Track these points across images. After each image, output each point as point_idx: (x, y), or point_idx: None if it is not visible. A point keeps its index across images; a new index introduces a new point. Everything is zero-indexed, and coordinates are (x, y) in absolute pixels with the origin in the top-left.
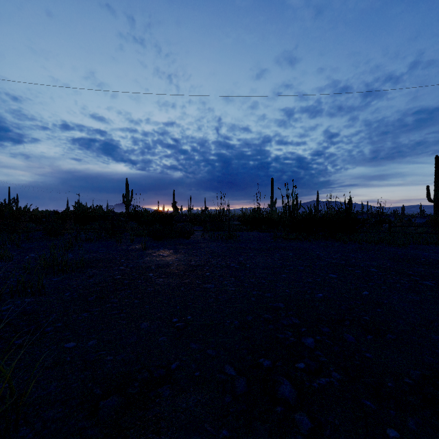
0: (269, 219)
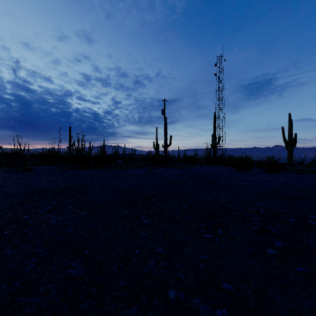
0: (62, 157)
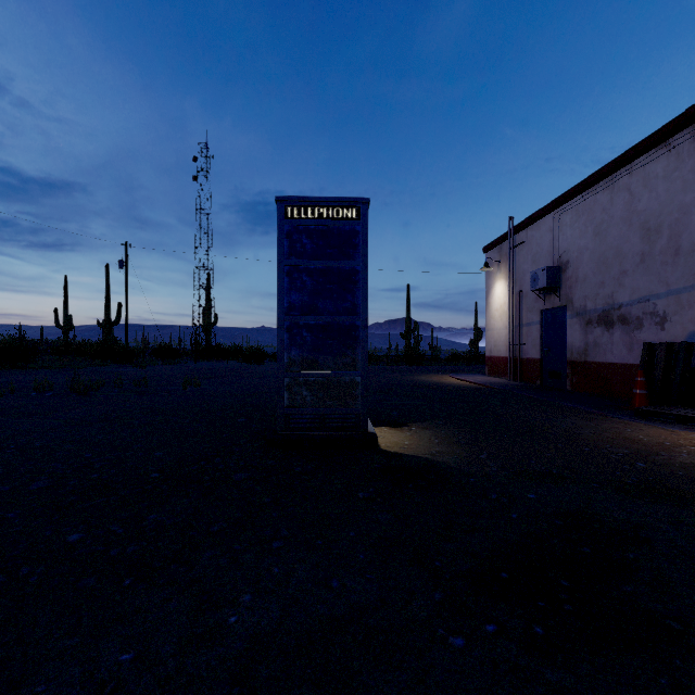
0: None
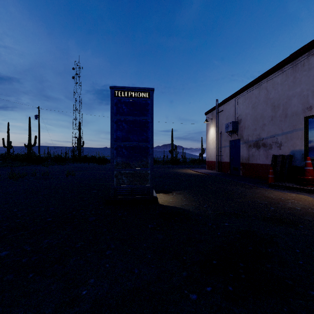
0: None
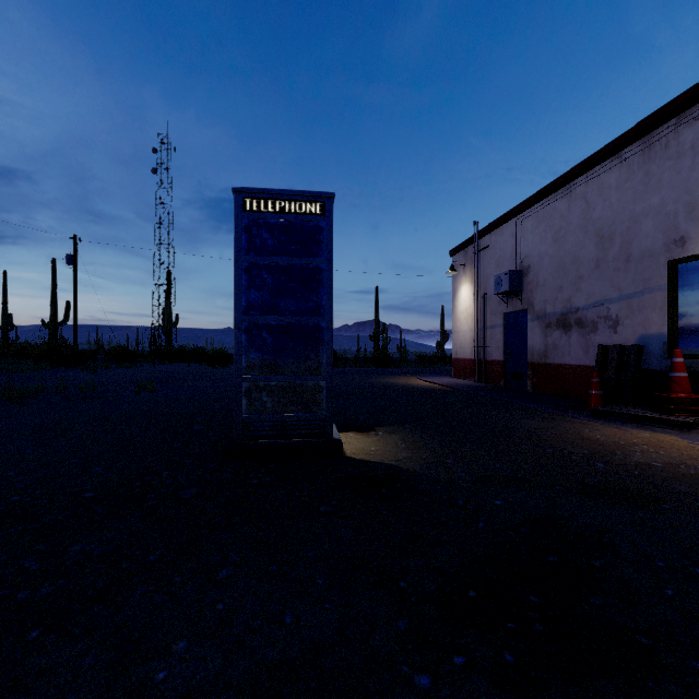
0: None
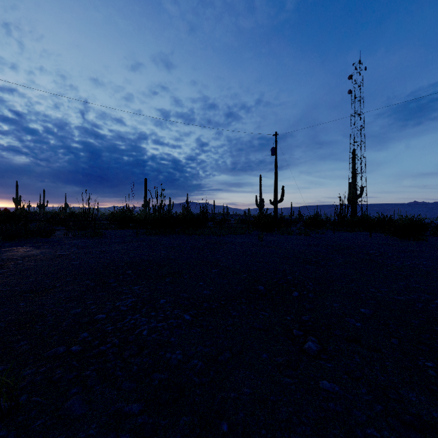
0: (138, 219)
